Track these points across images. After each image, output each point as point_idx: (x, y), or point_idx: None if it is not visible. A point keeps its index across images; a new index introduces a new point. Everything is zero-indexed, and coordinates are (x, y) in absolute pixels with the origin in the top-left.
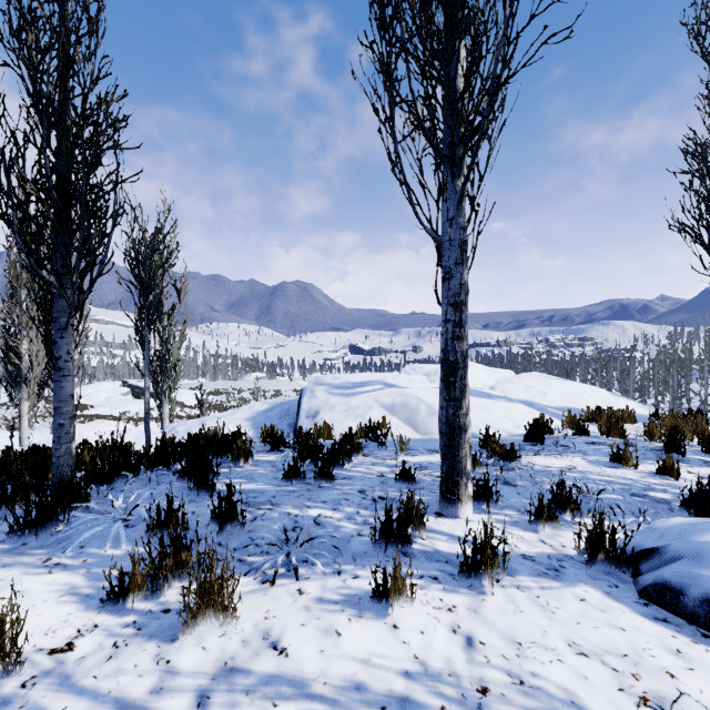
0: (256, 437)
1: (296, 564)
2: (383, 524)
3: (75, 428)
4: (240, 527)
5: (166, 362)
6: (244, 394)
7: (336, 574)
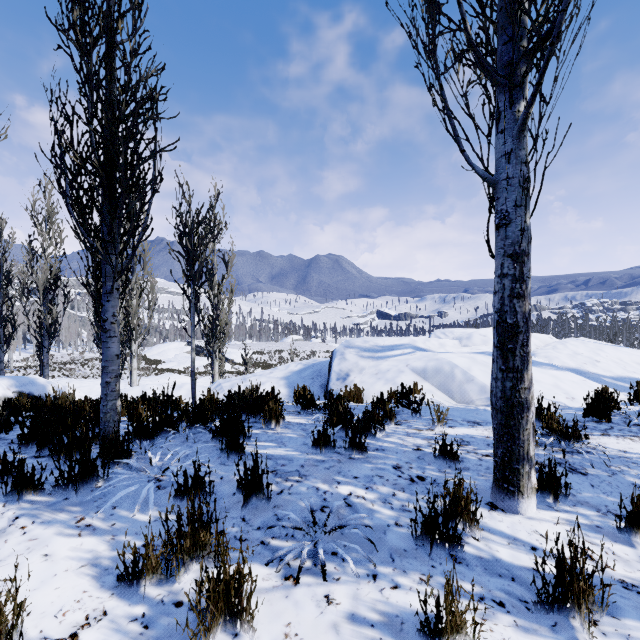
0: (290, 396)
1: (324, 559)
2: (426, 517)
3: (150, 379)
4: (265, 501)
5: (216, 325)
6: (283, 354)
7: (371, 578)
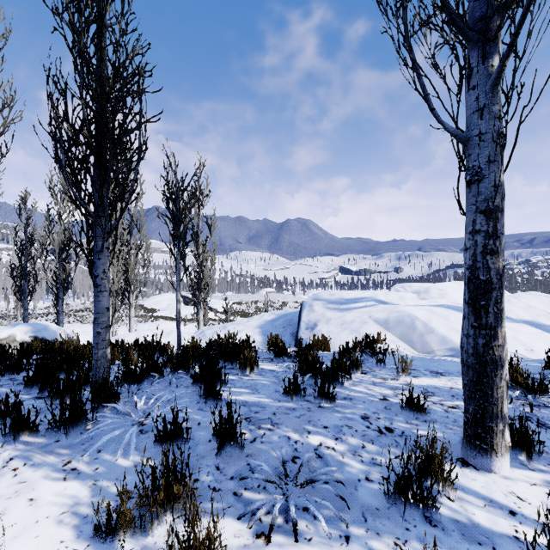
0: (264, 343)
1: (295, 517)
2: (399, 476)
3: (147, 325)
4: (238, 449)
5: (201, 280)
6: (259, 304)
7: (343, 540)
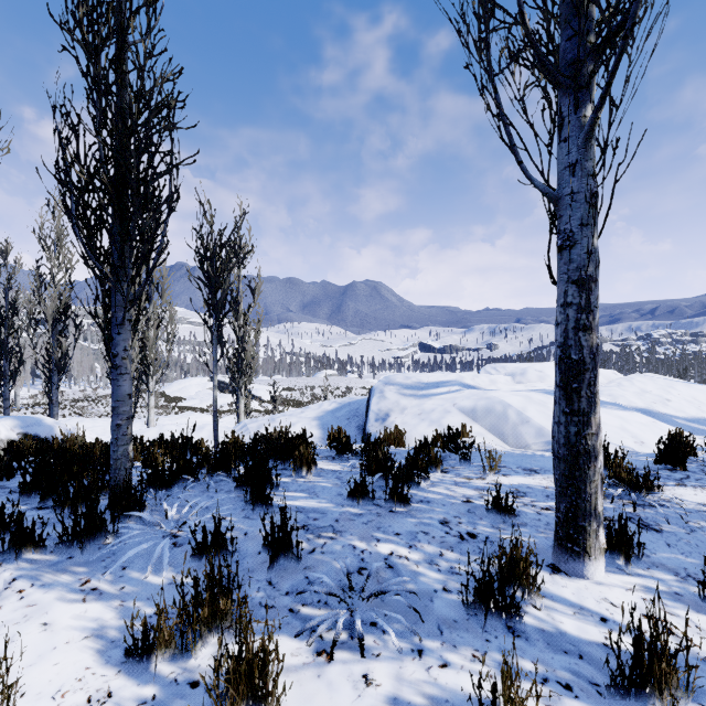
0: (324, 438)
1: (361, 631)
2: (479, 583)
3: (169, 419)
4: (295, 561)
5: (242, 359)
6: (316, 390)
7: (416, 654)
